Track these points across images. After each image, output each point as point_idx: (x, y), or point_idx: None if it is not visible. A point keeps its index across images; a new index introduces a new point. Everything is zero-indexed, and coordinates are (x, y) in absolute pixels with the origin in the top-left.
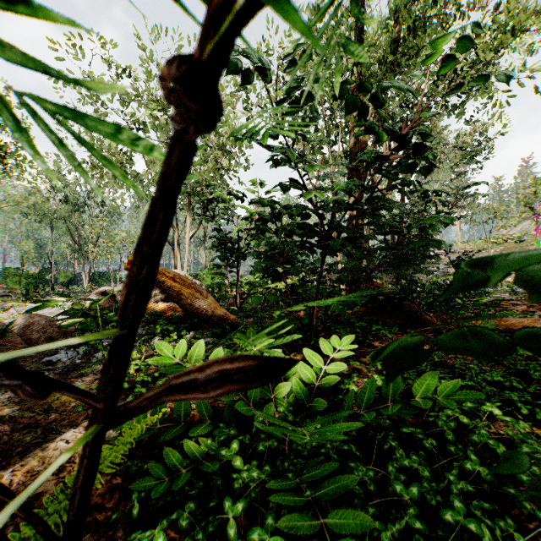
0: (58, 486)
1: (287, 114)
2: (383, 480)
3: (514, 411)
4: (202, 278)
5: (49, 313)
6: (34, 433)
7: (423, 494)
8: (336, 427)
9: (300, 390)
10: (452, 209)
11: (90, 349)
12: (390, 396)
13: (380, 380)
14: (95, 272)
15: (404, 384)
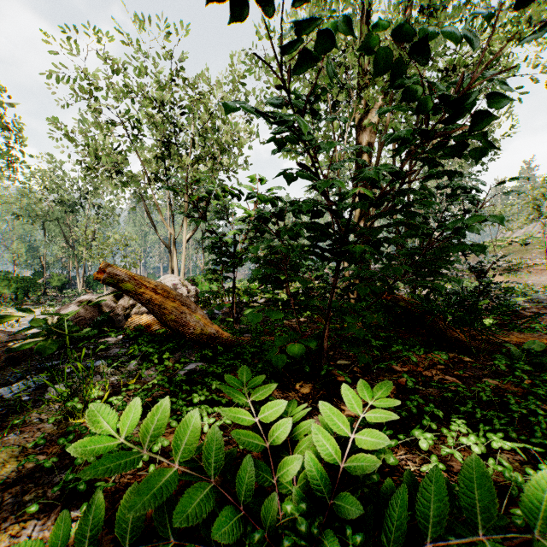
0: None
1: (294, 73)
2: None
3: None
4: (199, 282)
5: None
6: None
7: None
8: None
9: (317, 473)
10: (479, 208)
11: (46, 379)
12: (480, 517)
13: (424, 440)
14: (90, 276)
15: (454, 441)
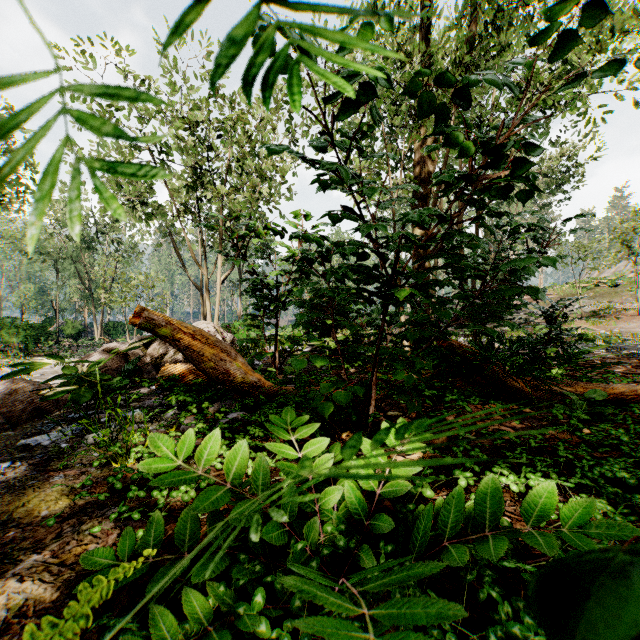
0: None
1: (338, 119)
2: None
3: None
4: (236, 330)
5: (51, 372)
6: None
7: None
8: (418, 609)
9: (355, 499)
10: (544, 247)
11: (82, 428)
12: (488, 519)
13: (464, 479)
14: (109, 322)
15: None
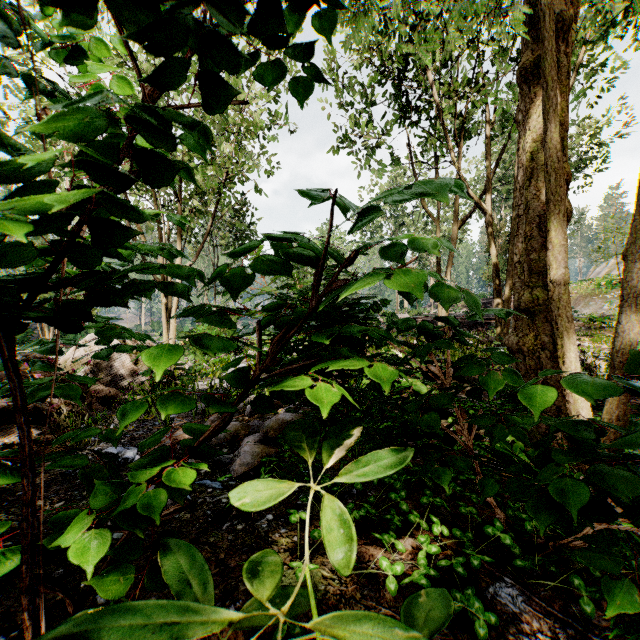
0: None
1: None
2: None
3: None
4: None
5: None
6: None
7: None
8: None
9: None
10: None
11: None
12: None
13: None
14: None
15: None
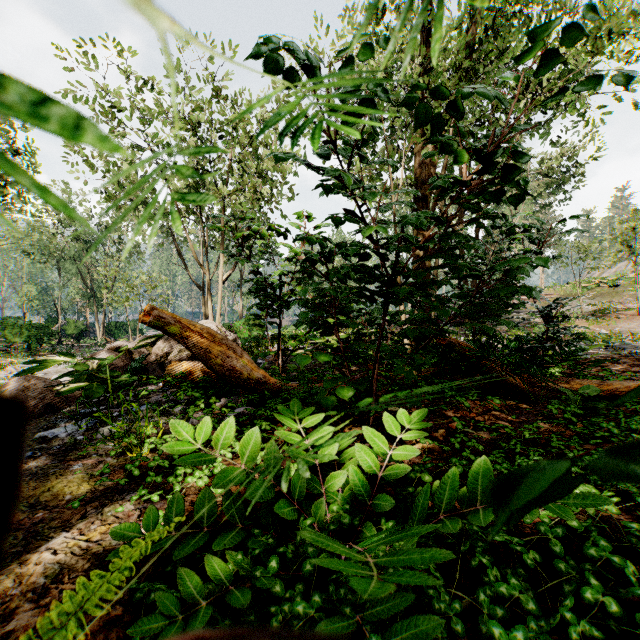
0: (27, 633)
1: None
2: (470, 608)
3: (631, 505)
4: (238, 330)
5: (55, 371)
6: (13, 538)
7: (530, 639)
8: (415, 556)
9: (359, 482)
10: (541, 247)
11: (95, 421)
12: (480, 495)
13: (460, 466)
14: (111, 322)
15: None
